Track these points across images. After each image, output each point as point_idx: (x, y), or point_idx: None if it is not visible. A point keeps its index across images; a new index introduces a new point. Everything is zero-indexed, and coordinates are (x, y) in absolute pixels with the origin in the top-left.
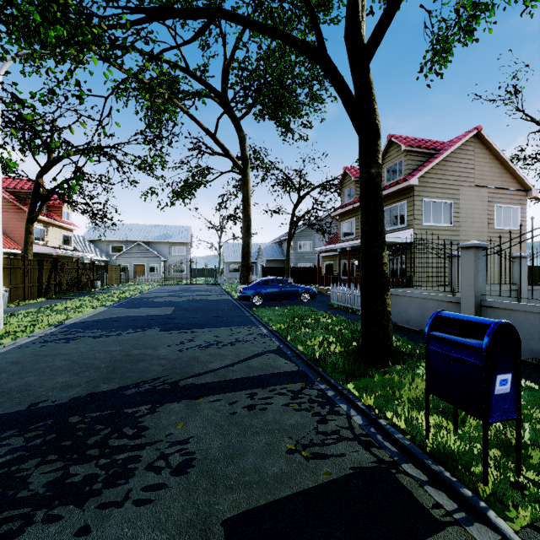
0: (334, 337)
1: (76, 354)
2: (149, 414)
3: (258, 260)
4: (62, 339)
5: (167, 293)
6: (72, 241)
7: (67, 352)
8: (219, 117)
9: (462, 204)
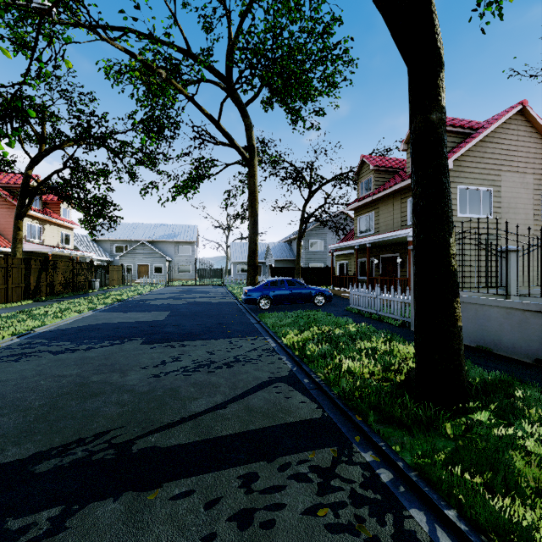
0: (366, 358)
1: (13, 382)
2: (47, 538)
3: (266, 260)
4: (13, 355)
5: (168, 294)
6: (72, 240)
7: (4, 377)
8: (223, 101)
9: (504, 192)
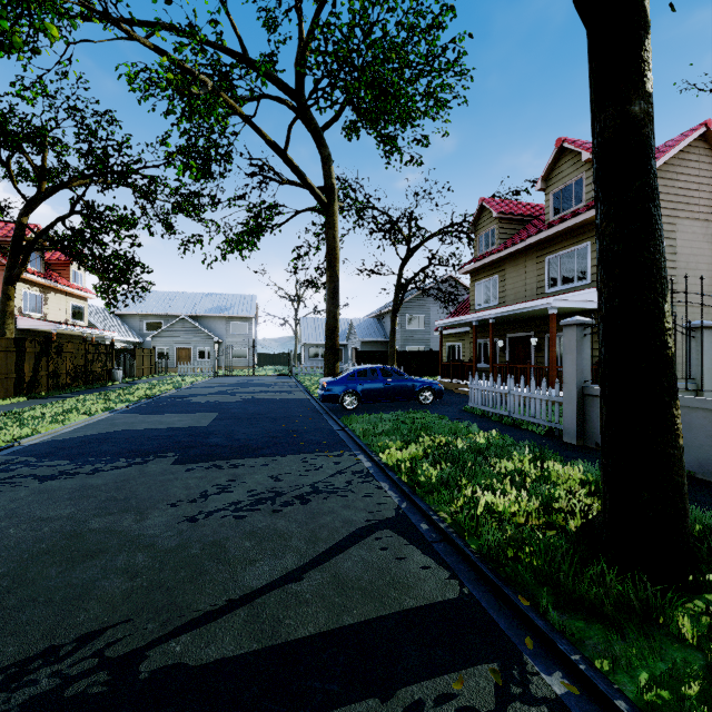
0: (511, 488)
1: None
2: None
3: (349, 341)
4: None
5: (216, 388)
6: (87, 314)
7: None
8: (292, 123)
9: (681, 247)
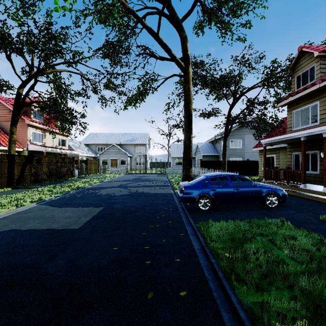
0: None
1: None
2: None
3: (196, 155)
4: None
5: (121, 182)
6: (67, 143)
7: None
8: (161, 11)
9: None
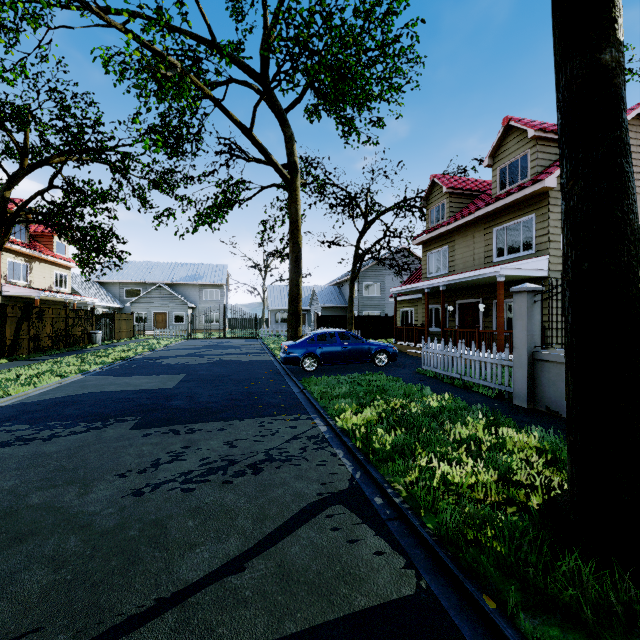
0: (467, 456)
1: None
2: None
3: (312, 307)
4: None
5: (188, 350)
6: (70, 282)
7: None
8: (257, 104)
9: None
